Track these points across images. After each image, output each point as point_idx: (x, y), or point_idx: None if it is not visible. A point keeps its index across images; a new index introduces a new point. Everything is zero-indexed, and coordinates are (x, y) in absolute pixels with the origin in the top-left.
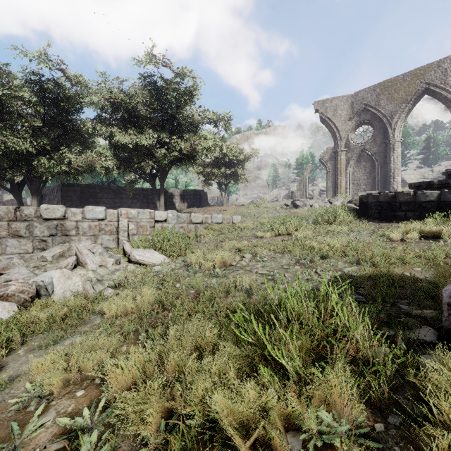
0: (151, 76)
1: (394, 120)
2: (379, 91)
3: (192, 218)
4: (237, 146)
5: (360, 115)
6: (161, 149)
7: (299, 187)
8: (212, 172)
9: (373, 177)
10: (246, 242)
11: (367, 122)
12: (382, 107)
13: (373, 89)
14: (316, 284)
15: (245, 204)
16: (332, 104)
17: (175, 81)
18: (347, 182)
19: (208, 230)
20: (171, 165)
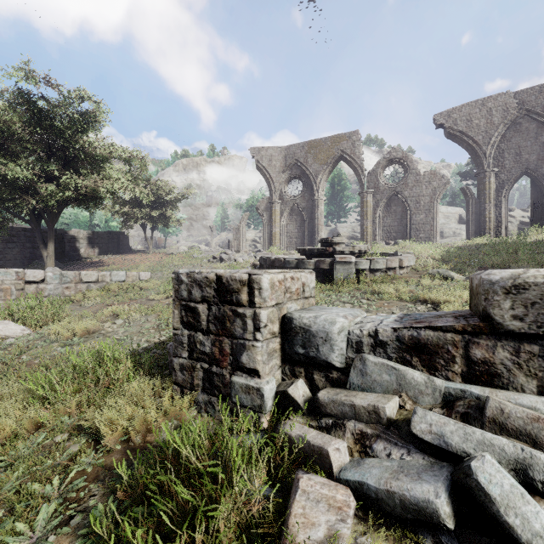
0: (28, 95)
1: (319, 179)
2: (307, 149)
3: (83, 277)
4: (166, 184)
5: (292, 169)
6: (49, 182)
7: (236, 236)
8: (132, 212)
9: (303, 231)
10: (127, 306)
11: (298, 177)
12: (310, 165)
13: (303, 146)
14: (150, 344)
15: (175, 252)
16: (267, 153)
17: (67, 103)
18: (281, 234)
19: (103, 290)
20: (64, 205)
